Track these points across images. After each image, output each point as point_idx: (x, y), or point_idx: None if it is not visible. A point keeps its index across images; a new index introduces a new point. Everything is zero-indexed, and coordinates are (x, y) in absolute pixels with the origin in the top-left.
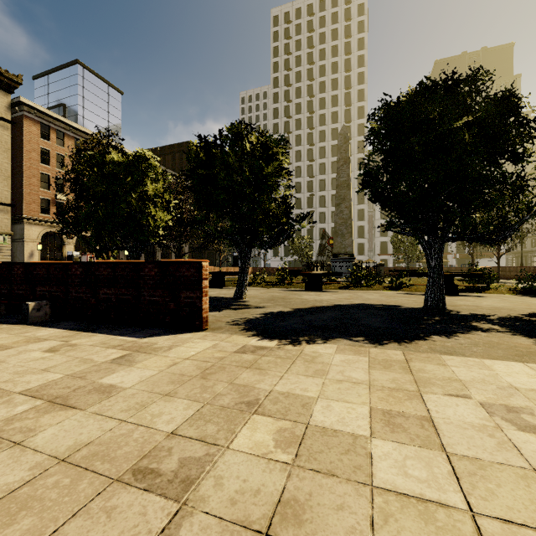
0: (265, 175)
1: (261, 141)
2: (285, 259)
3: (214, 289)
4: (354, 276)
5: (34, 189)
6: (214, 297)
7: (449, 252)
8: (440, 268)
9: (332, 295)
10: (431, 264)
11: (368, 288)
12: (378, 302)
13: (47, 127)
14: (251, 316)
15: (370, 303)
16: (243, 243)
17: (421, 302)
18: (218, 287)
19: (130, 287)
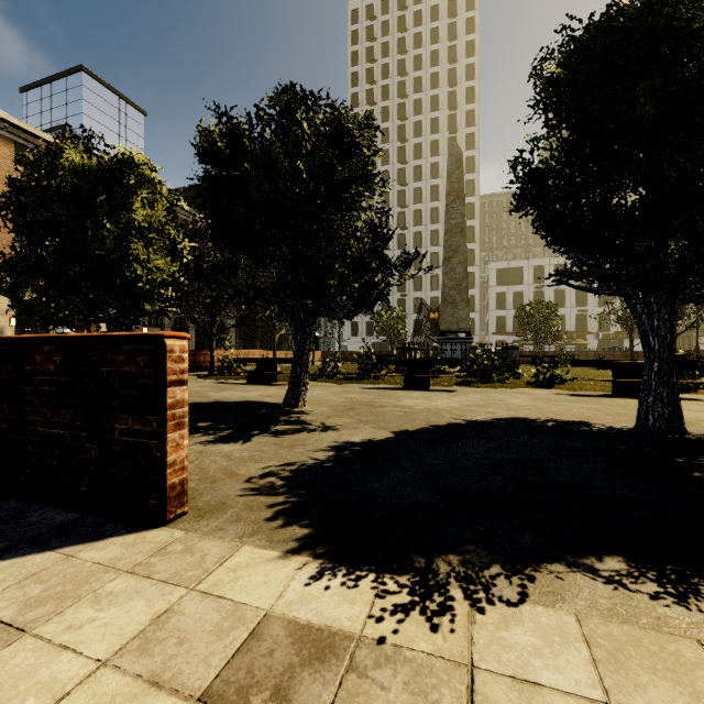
0: (338, 183)
1: (331, 120)
2: (367, 339)
3: (259, 386)
4: (479, 366)
5: (5, 238)
6: (251, 403)
7: (589, 331)
8: (672, 353)
9: (451, 397)
10: (653, 345)
11: (502, 384)
12: (542, 414)
13: (25, 149)
14: (307, 458)
15: (529, 417)
16: (300, 309)
17: (617, 414)
18: (265, 383)
19: (3, 401)
